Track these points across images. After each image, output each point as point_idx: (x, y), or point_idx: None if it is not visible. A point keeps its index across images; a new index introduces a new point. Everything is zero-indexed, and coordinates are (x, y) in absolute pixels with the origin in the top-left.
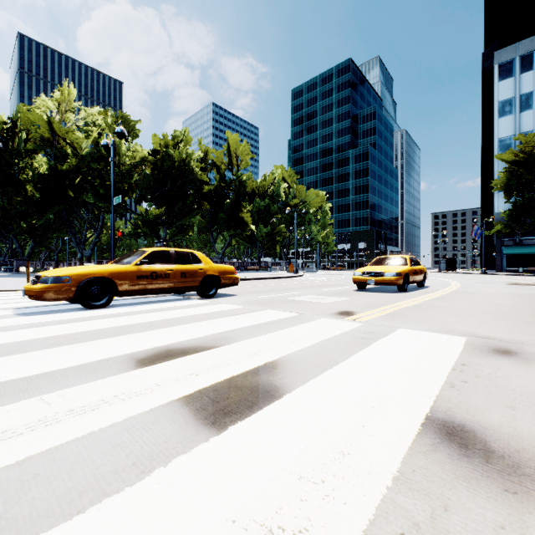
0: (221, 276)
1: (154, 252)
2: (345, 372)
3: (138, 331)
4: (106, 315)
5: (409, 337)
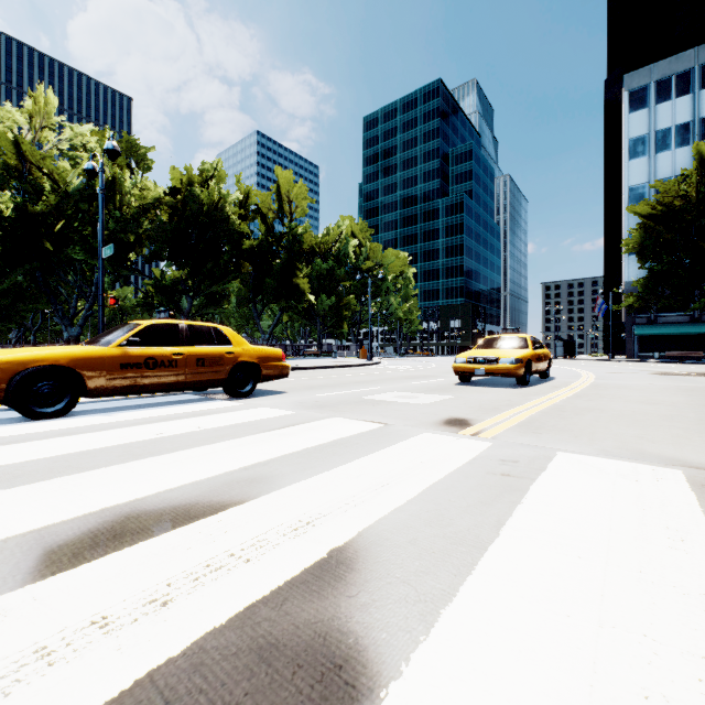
0: (262, 364)
1: (152, 327)
2: (510, 578)
3: (93, 466)
4: (56, 431)
5: (584, 471)
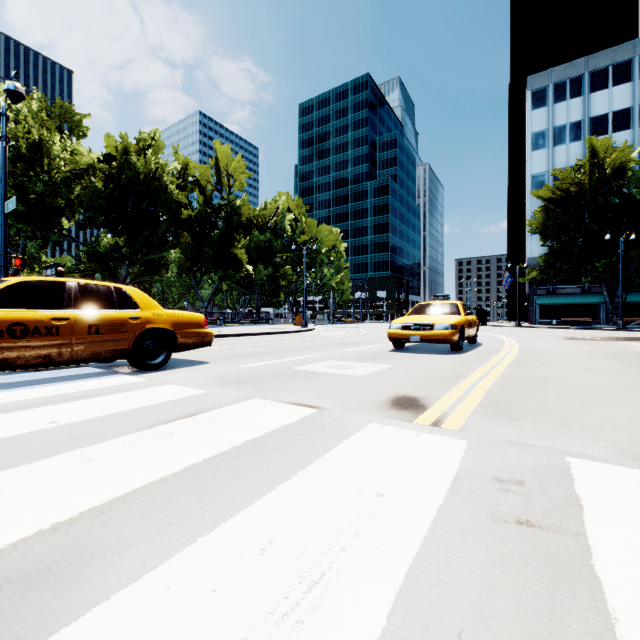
0: (178, 330)
1: (24, 284)
2: None
3: None
4: None
5: None
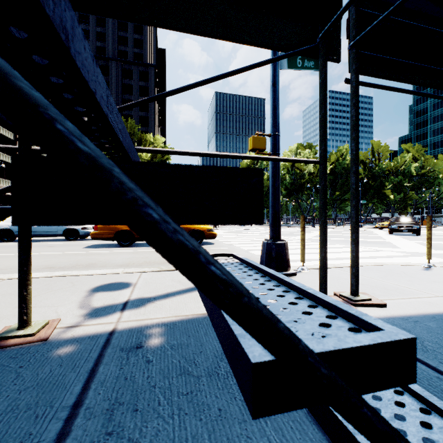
0: None
1: None
2: None
3: None
4: None
5: None
